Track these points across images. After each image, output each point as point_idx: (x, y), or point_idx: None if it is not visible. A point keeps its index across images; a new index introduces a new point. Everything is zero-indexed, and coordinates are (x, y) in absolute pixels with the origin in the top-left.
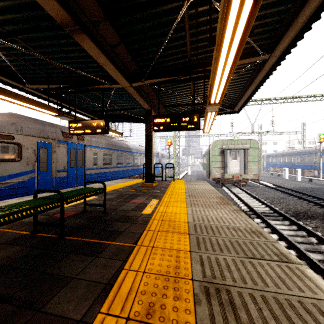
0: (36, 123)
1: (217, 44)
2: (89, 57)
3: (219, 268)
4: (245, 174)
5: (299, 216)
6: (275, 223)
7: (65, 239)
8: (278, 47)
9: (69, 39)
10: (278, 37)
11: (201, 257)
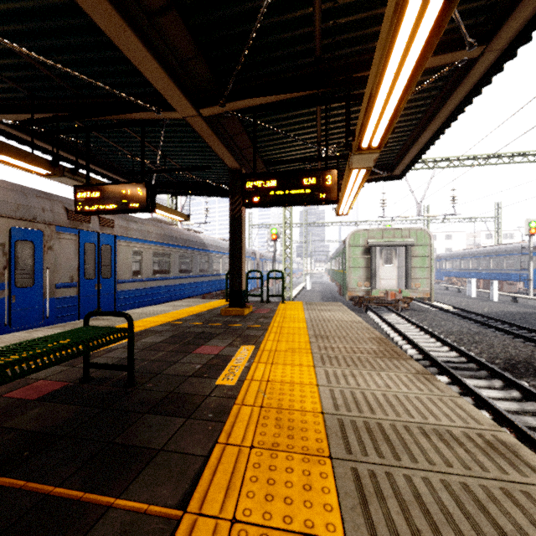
0: (7, 191)
1: None
2: (108, 48)
3: None
4: (408, 290)
5: (518, 369)
6: (476, 384)
7: None
8: (506, 27)
9: None
10: (504, 6)
11: None
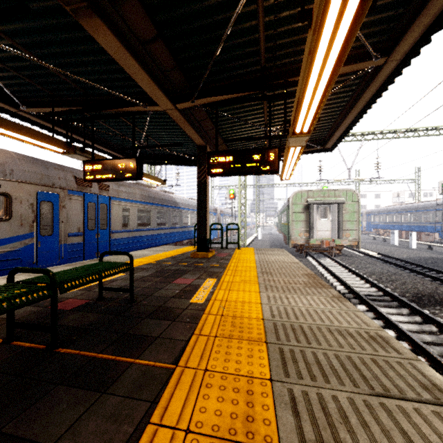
0: (35, 165)
1: (316, 21)
2: (111, 63)
3: (329, 419)
4: (340, 239)
5: (422, 301)
6: (388, 312)
7: (56, 352)
8: (401, 45)
9: (78, 31)
10: (400, 29)
11: (291, 393)
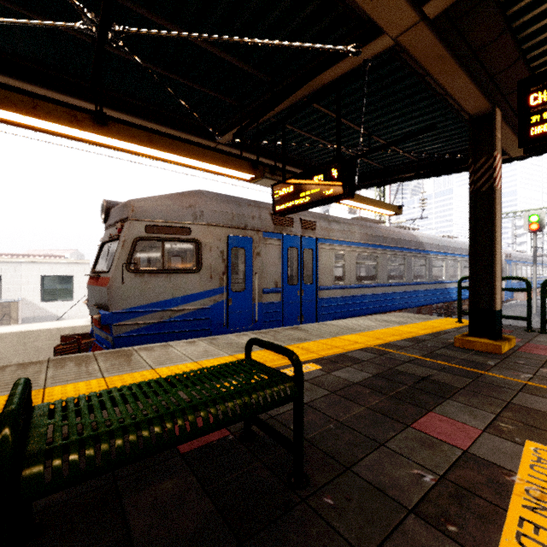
0: (226, 203)
1: None
2: None
3: None
4: None
5: None
6: None
7: None
8: None
9: None
10: None
11: None
